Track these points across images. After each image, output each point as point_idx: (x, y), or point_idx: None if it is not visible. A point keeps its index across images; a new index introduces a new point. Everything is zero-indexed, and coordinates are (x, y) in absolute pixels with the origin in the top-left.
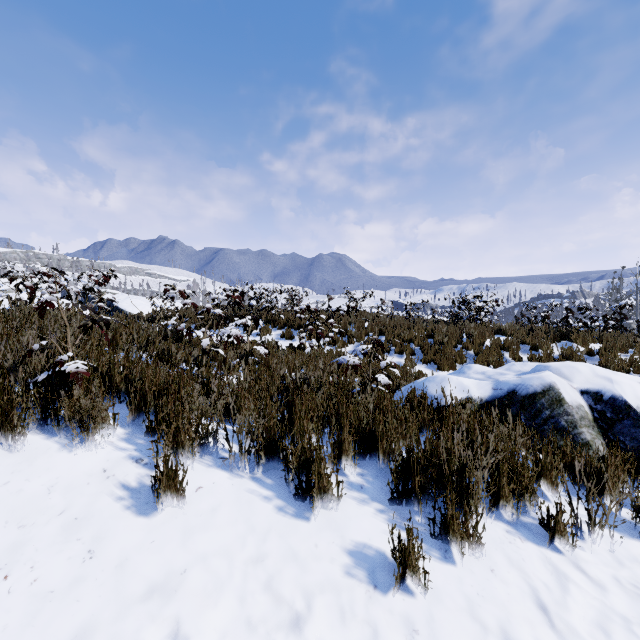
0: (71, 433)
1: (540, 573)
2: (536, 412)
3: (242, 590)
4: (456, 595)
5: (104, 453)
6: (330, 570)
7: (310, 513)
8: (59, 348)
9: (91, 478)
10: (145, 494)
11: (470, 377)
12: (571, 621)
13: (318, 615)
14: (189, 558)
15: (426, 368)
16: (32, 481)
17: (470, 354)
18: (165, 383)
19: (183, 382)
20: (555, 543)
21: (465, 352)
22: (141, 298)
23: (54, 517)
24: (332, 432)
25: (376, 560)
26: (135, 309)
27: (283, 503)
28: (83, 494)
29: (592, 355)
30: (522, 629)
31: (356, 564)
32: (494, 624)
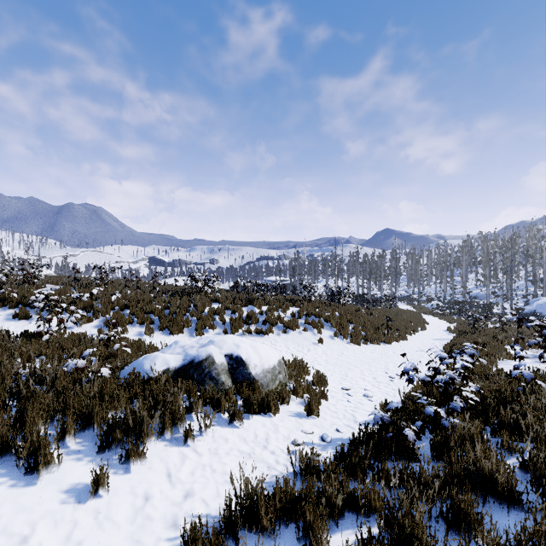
0: None
1: (175, 460)
2: (202, 371)
3: None
4: (126, 487)
5: None
6: (50, 506)
7: (37, 480)
8: None
9: None
10: None
11: (175, 351)
12: (180, 475)
13: (40, 531)
14: None
15: (162, 334)
16: None
17: (195, 319)
18: None
19: None
20: (188, 442)
21: (191, 318)
22: None
23: None
24: (57, 423)
25: (82, 489)
26: None
27: (15, 481)
28: None
29: (262, 314)
30: (155, 488)
31: (68, 496)
32: (142, 492)
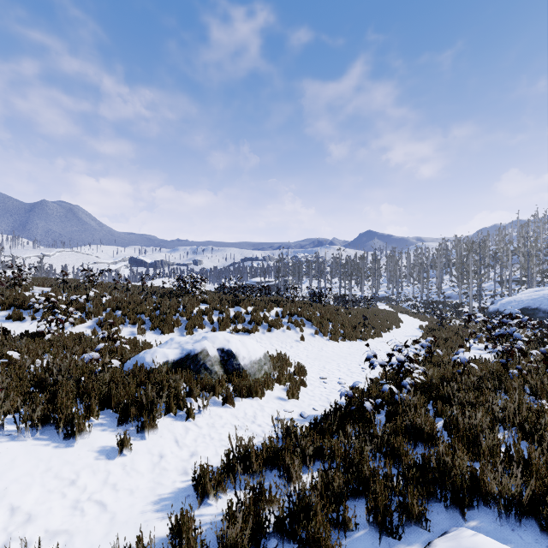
0: None
1: (180, 431)
2: (198, 362)
3: (42, 483)
4: (144, 449)
5: None
6: (87, 461)
7: (74, 443)
8: None
9: None
10: None
11: (172, 346)
12: (185, 442)
13: (83, 477)
14: (7, 483)
15: (153, 333)
16: None
17: (184, 320)
18: None
19: None
20: (190, 418)
21: (181, 318)
22: None
23: None
24: (85, 401)
25: (110, 450)
26: None
27: (57, 444)
28: None
29: (248, 314)
30: (167, 450)
31: (100, 454)
32: (157, 452)
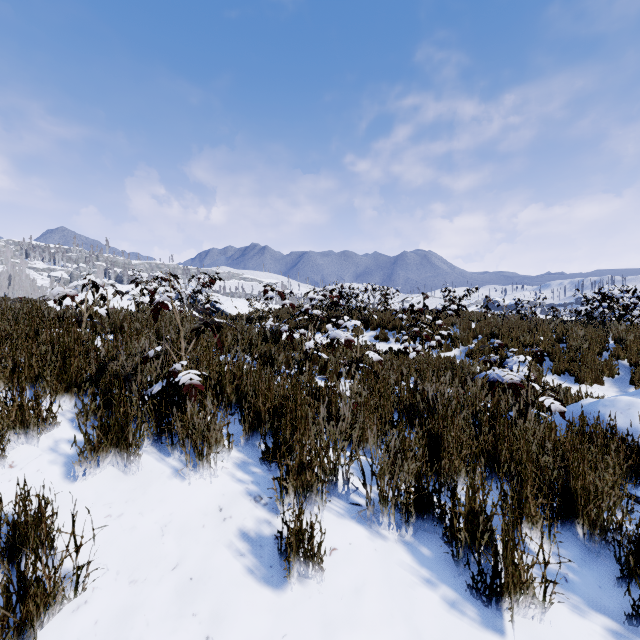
0: (184, 453)
1: None
2: None
3: None
4: None
5: (219, 484)
6: None
7: (500, 621)
8: (173, 355)
9: (206, 518)
10: (268, 551)
11: None
12: None
13: None
14: None
15: (559, 380)
16: (145, 516)
17: (623, 365)
18: (279, 397)
19: (300, 397)
20: None
21: (615, 362)
22: (239, 300)
23: (167, 572)
24: (511, 487)
25: None
26: (234, 310)
27: (453, 594)
28: (198, 541)
29: None
30: None
31: None
32: None
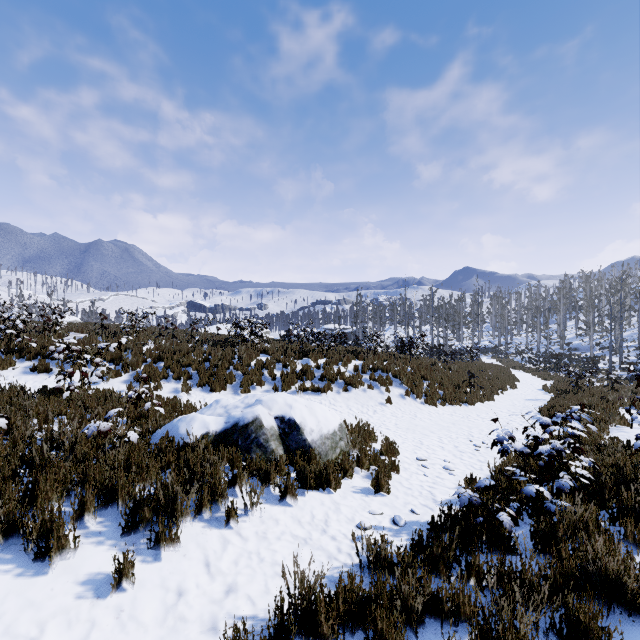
0: None
1: (215, 545)
2: (248, 436)
3: None
4: (156, 579)
5: None
6: (63, 601)
7: (49, 568)
8: None
9: None
10: None
11: (216, 412)
12: (221, 565)
13: (50, 632)
14: None
15: (201, 391)
16: None
17: (239, 374)
18: None
19: None
20: (231, 524)
21: (236, 373)
22: None
23: None
24: (74, 498)
25: (102, 580)
26: None
27: (22, 569)
28: None
29: (319, 368)
30: (191, 581)
31: (86, 589)
32: (175, 585)
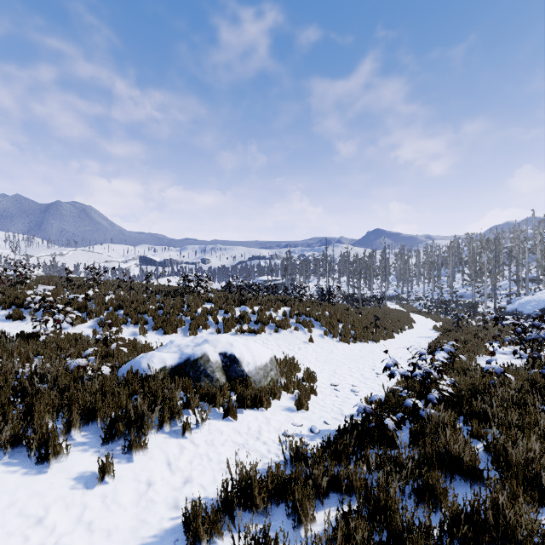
0: None
1: (174, 450)
2: (197, 368)
3: (2, 522)
4: (130, 475)
5: None
6: (61, 491)
7: (48, 469)
8: None
9: None
10: None
11: (171, 350)
12: (179, 464)
13: (53, 513)
14: None
15: (156, 334)
16: None
17: (188, 319)
18: None
19: None
20: (186, 435)
21: (185, 318)
22: None
23: None
24: (64, 417)
25: (90, 476)
26: None
27: (27, 470)
28: None
29: (255, 314)
30: (157, 475)
31: (77, 483)
32: (145, 479)
